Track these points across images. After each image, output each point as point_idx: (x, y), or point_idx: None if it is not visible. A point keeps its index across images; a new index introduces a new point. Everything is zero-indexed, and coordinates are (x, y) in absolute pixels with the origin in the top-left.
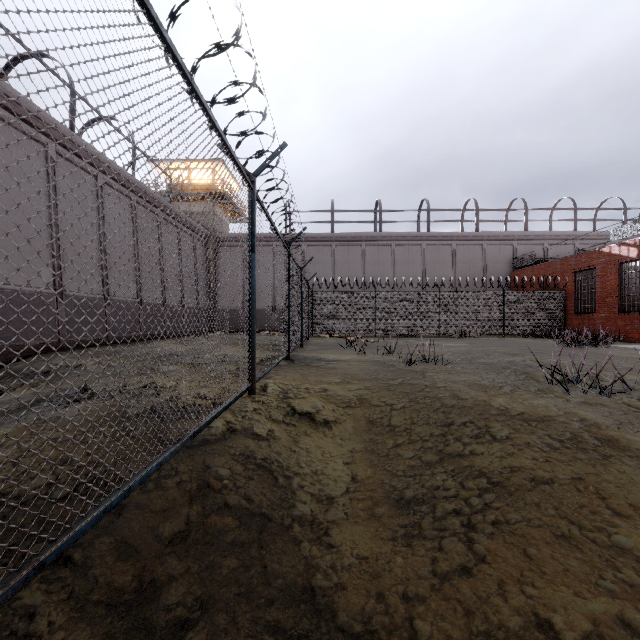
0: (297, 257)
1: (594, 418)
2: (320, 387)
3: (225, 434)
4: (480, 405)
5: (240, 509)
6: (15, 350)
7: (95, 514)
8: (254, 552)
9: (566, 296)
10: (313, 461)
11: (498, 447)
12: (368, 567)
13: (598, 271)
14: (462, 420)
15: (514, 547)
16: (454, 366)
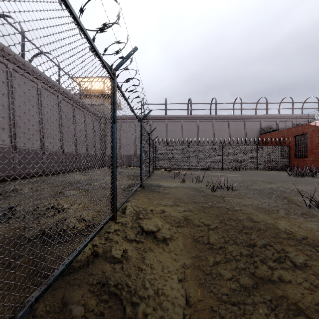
0: (147, 128)
1: None
2: (160, 209)
3: (88, 260)
4: (271, 228)
5: None
6: None
7: None
8: None
9: (290, 148)
10: (155, 279)
11: (303, 276)
12: None
13: (308, 135)
14: (262, 243)
15: None
16: (239, 192)
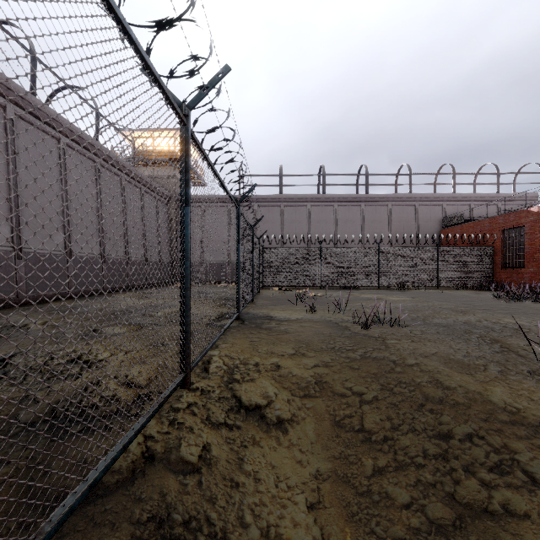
0: (249, 216)
1: None
2: (271, 363)
3: (135, 468)
4: (478, 402)
5: None
6: None
7: None
8: None
9: (494, 252)
10: (263, 504)
11: None
12: None
13: (526, 229)
14: (464, 431)
15: None
16: (412, 329)
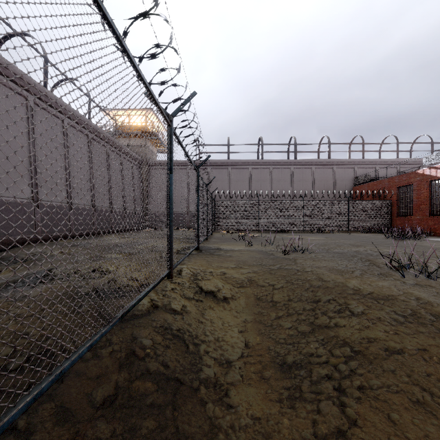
0: (204, 177)
1: (426, 297)
2: (220, 271)
3: (149, 310)
4: (339, 286)
5: (158, 375)
6: (4, 242)
7: (24, 403)
8: (168, 414)
9: (392, 204)
10: (215, 330)
11: (356, 321)
12: (261, 428)
13: (415, 186)
14: (327, 298)
15: (379, 412)
16: (316, 255)
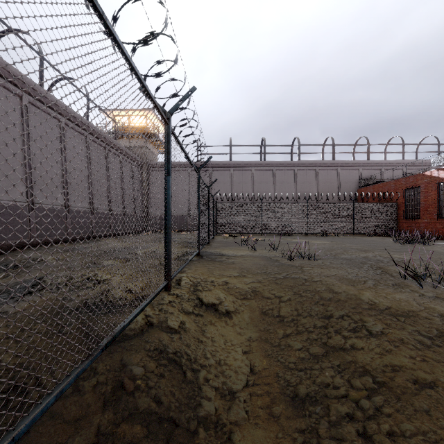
0: (206, 178)
1: None
2: (222, 280)
3: (143, 329)
4: (352, 299)
5: (149, 414)
6: None
7: None
8: None
9: (398, 206)
10: (217, 351)
11: (376, 343)
12: None
13: (422, 188)
14: (340, 313)
15: None
16: (324, 261)
